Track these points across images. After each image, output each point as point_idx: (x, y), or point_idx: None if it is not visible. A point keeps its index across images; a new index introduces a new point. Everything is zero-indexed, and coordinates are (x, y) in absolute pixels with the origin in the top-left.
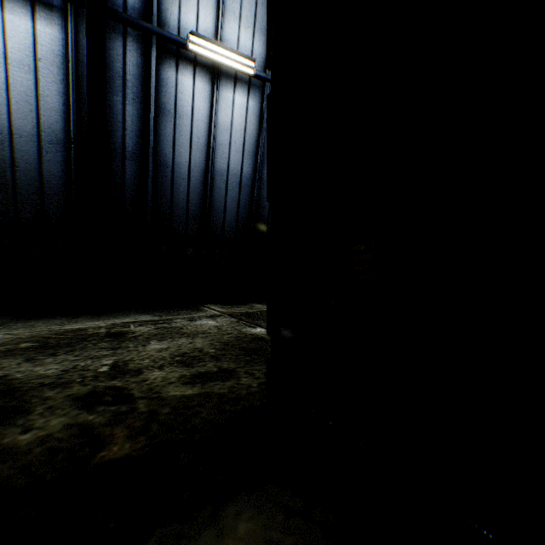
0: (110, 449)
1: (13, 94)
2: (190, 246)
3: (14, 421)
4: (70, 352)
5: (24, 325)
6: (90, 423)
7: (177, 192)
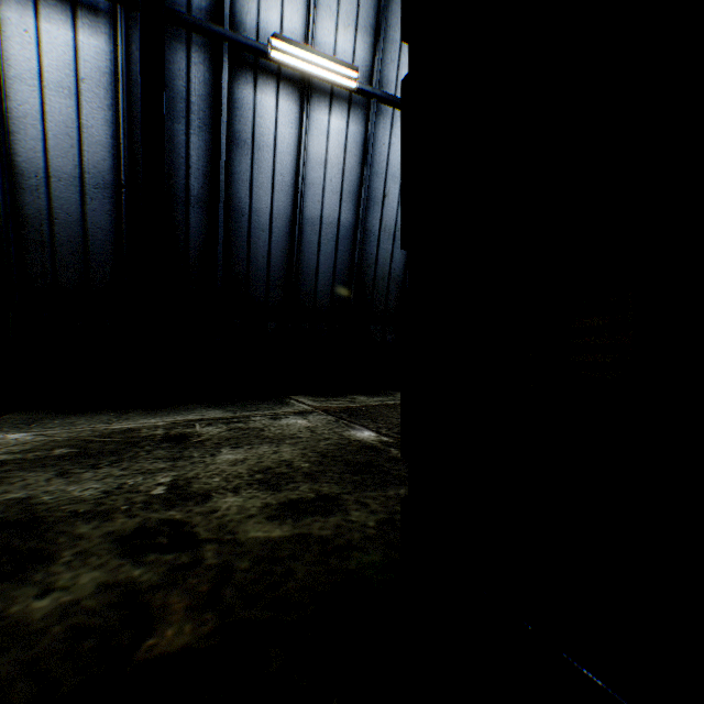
0: (161, 633)
1: (49, 125)
2: (272, 319)
3: (29, 574)
4: (115, 463)
5: (62, 423)
6: (135, 583)
7: (255, 247)
